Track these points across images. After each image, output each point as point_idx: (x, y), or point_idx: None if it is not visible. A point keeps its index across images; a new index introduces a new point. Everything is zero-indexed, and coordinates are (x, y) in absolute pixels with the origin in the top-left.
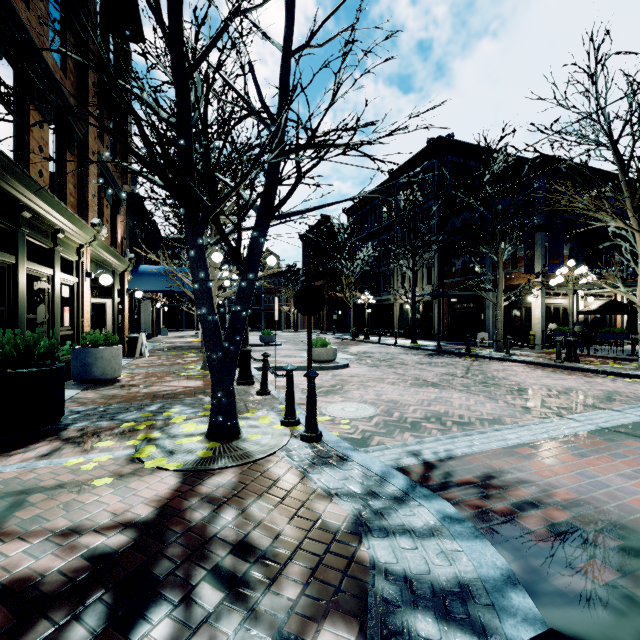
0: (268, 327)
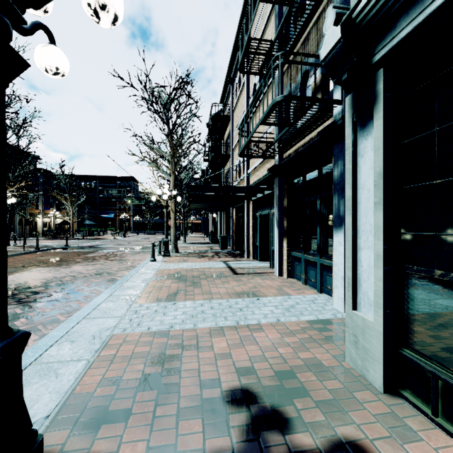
0: None
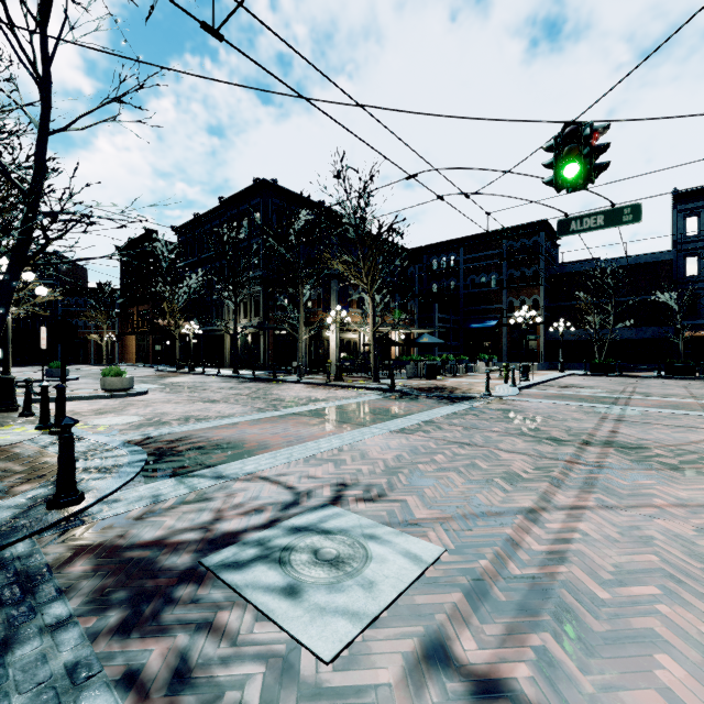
0: (68, 360)
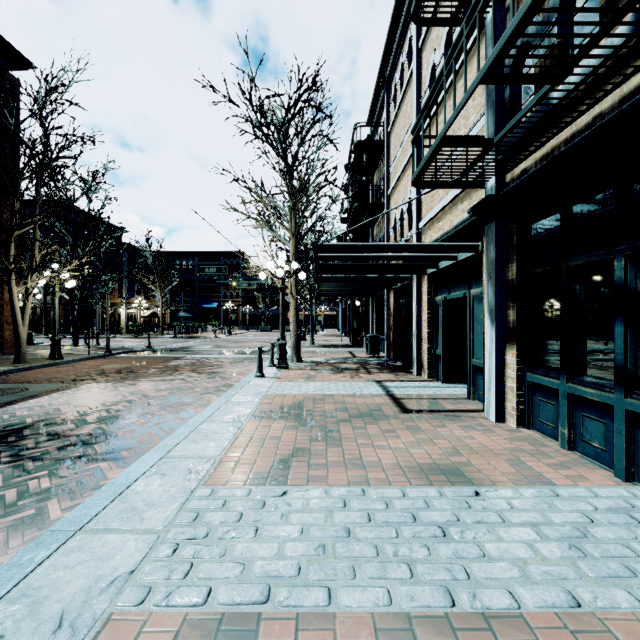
0: None
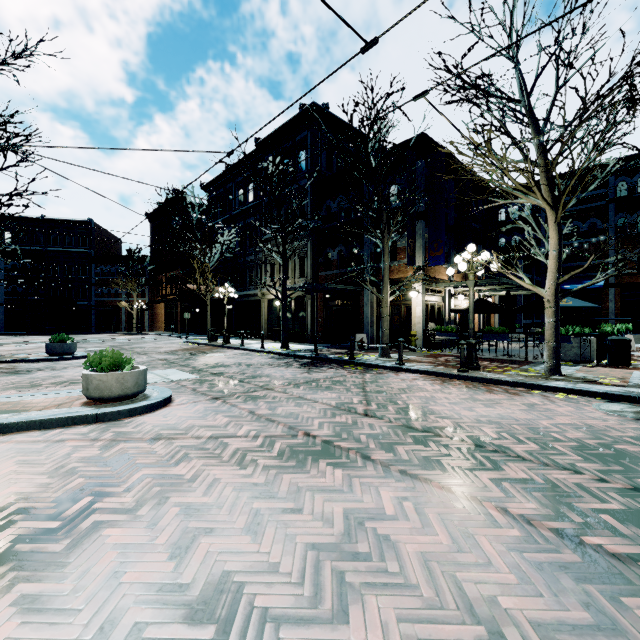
0: (102, 329)
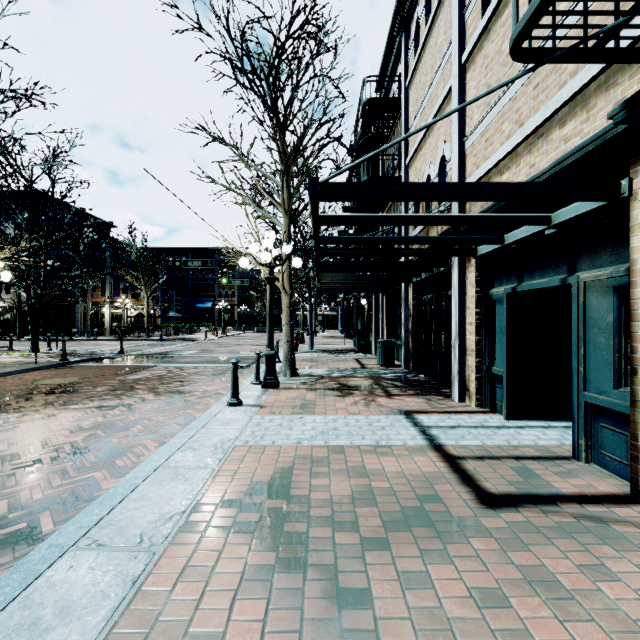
0: None
